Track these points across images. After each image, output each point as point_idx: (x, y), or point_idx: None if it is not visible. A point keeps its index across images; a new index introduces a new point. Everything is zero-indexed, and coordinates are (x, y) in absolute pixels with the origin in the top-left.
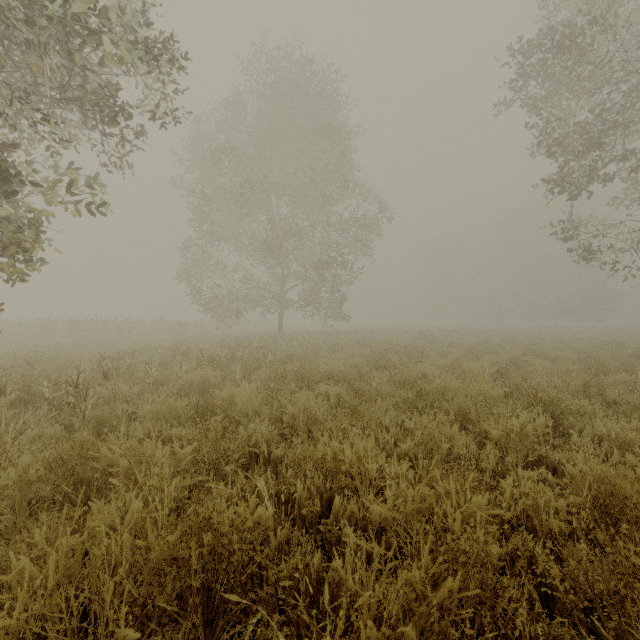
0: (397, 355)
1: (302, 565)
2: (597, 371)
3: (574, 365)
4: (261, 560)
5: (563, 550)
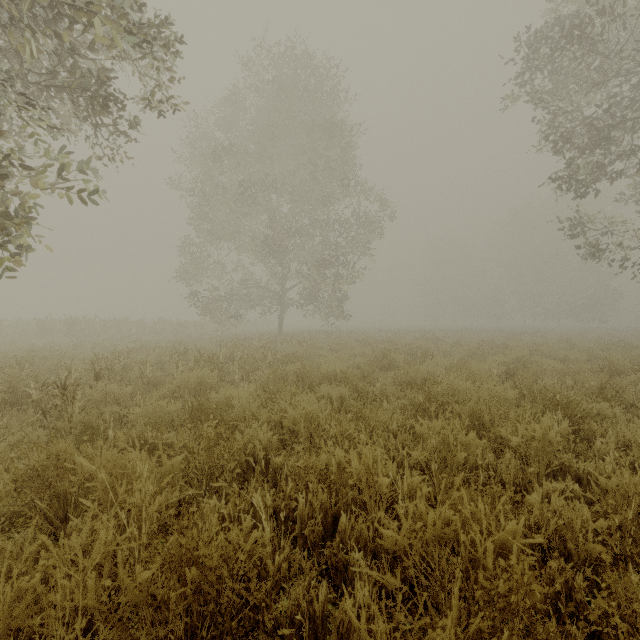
0: (401, 355)
1: (304, 601)
2: (610, 372)
3: (585, 365)
4: (255, 601)
5: (617, 588)
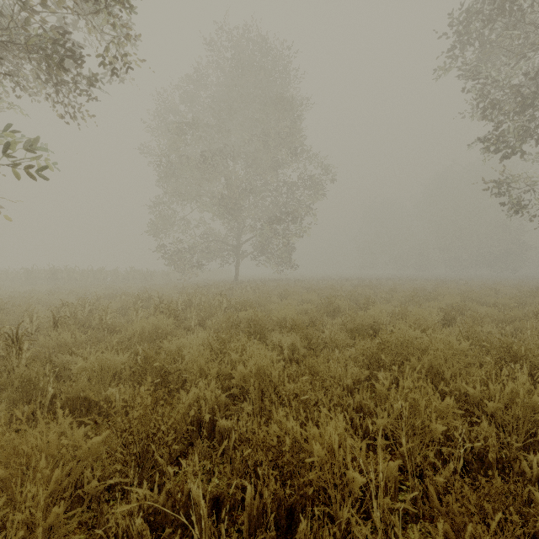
0: (345, 302)
1: None
2: None
3: (520, 312)
4: None
5: None
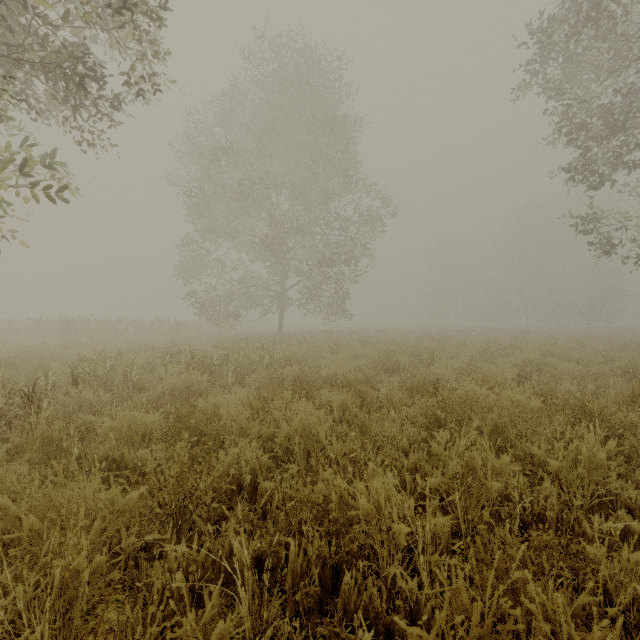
0: (406, 357)
1: None
2: (634, 375)
3: (606, 368)
4: None
5: None
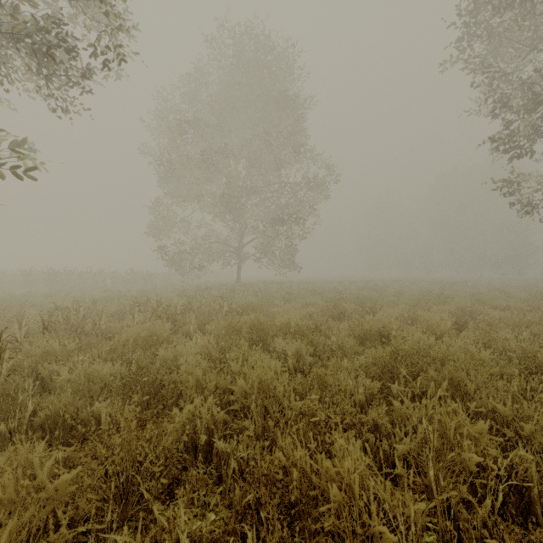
0: (351, 305)
1: None
2: None
3: (536, 316)
4: None
5: None
